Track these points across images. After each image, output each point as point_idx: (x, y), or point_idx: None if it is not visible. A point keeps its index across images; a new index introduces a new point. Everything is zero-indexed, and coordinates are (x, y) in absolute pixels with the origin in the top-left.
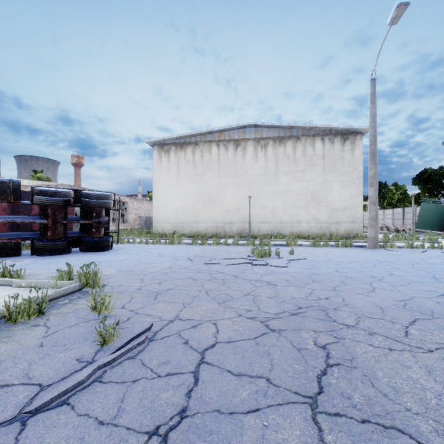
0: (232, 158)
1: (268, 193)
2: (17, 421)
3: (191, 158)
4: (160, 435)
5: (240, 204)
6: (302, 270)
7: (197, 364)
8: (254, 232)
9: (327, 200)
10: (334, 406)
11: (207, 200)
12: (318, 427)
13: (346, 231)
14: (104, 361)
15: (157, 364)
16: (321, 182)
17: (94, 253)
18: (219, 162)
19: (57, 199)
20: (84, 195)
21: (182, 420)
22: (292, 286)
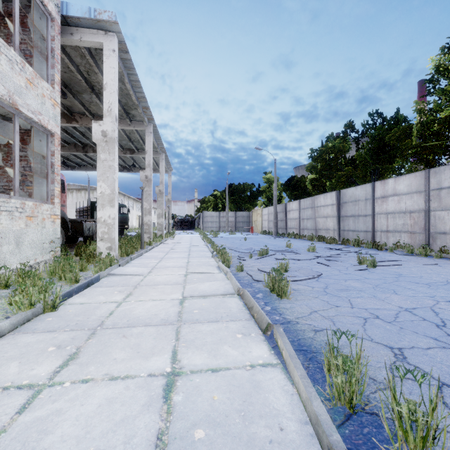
0: None
1: (74, 212)
2: None
3: None
4: None
5: None
6: None
7: None
8: None
9: None
10: None
11: None
12: None
13: None
14: None
15: None
16: None
17: None
18: None
19: None
20: None
21: None
22: None
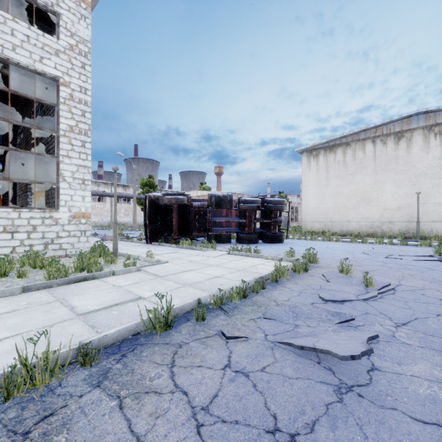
0: (392, 153)
1: None
2: (361, 301)
3: (341, 159)
4: None
5: (403, 201)
6: None
7: (441, 302)
8: (423, 233)
9: None
10: None
11: (360, 199)
12: None
13: None
14: (378, 291)
15: (412, 298)
16: None
17: (274, 244)
18: (375, 159)
19: (254, 205)
20: (267, 202)
21: None
22: None
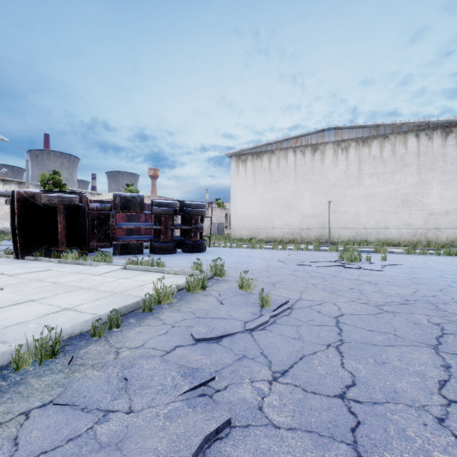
0: (310, 163)
1: (350, 198)
2: (246, 332)
3: (267, 166)
4: (333, 346)
5: (318, 209)
6: (401, 274)
7: (336, 322)
8: (333, 239)
9: (423, 203)
10: (452, 350)
11: (283, 207)
12: (441, 356)
13: (449, 238)
14: (271, 314)
15: (307, 320)
16: (415, 183)
17: (194, 254)
18: (296, 168)
19: (169, 209)
20: (186, 206)
21: (342, 343)
22: (394, 285)
